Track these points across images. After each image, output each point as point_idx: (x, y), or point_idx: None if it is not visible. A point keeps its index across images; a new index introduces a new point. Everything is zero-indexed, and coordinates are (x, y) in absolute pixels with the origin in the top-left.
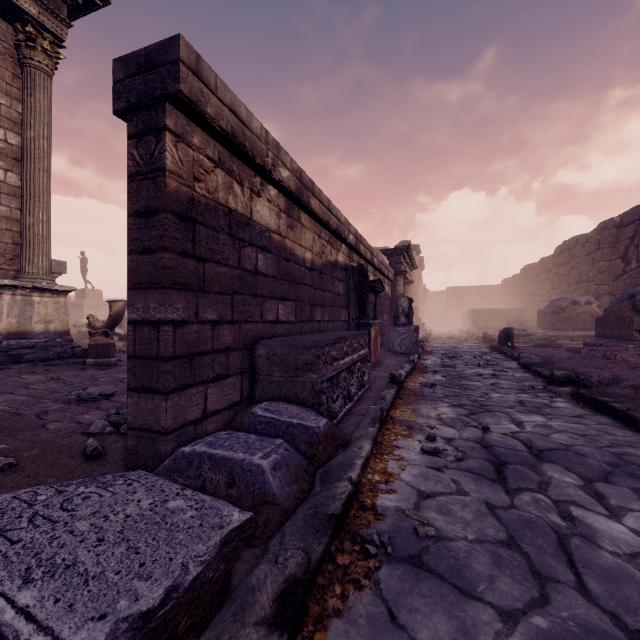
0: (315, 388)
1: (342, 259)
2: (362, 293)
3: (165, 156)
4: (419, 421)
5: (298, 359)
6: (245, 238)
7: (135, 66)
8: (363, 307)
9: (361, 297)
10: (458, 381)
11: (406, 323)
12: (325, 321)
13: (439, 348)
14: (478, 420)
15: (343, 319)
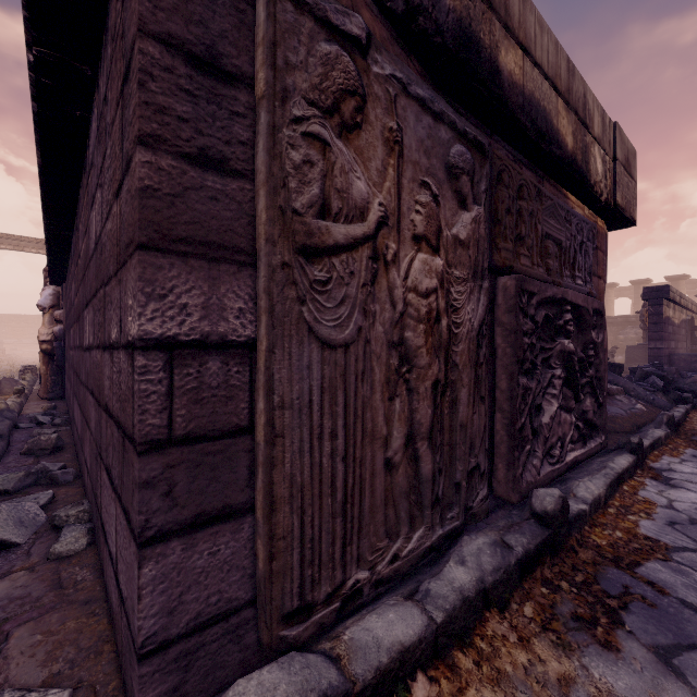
0: None
1: (684, 317)
2: (693, 333)
3: (662, 311)
4: None
5: (692, 359)
6: (668, 323)
7: (651, 290)
8: (693, 341)
9: (692, 335)
10: None
11: None
12: (679, 348)
13: None
14: None
15: (684, 347)
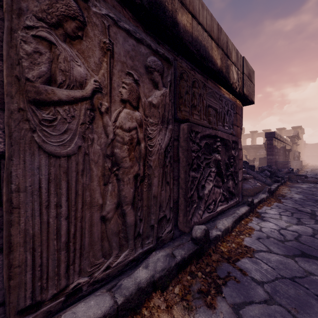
0: (287, 167)
1: (282, 145)
2: (285, 152)
3: (272, 142)
4: (304, 173)
5: (284, 163)
6: (275, 148)
7: (268, 133)
8: (285, 155)
9: (285, 153)
10: (314, 172)
11: (298, 159)
12: (280, 159)
13: (311, 168)
14: (315, 174)
15: (282, 158)
